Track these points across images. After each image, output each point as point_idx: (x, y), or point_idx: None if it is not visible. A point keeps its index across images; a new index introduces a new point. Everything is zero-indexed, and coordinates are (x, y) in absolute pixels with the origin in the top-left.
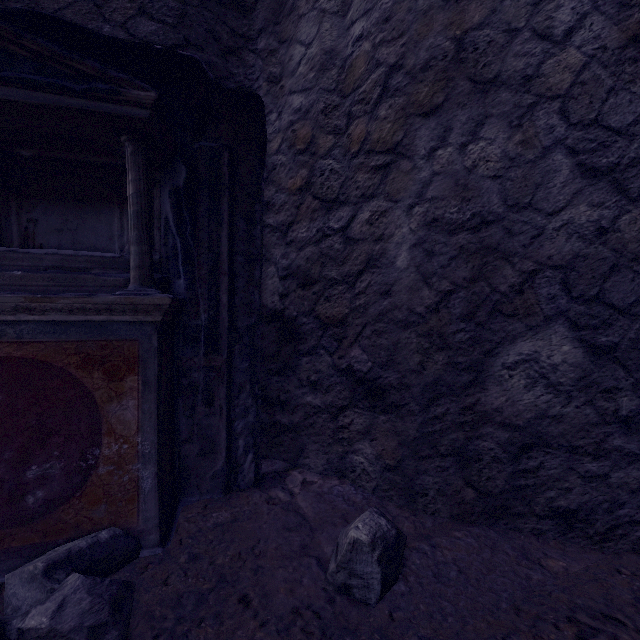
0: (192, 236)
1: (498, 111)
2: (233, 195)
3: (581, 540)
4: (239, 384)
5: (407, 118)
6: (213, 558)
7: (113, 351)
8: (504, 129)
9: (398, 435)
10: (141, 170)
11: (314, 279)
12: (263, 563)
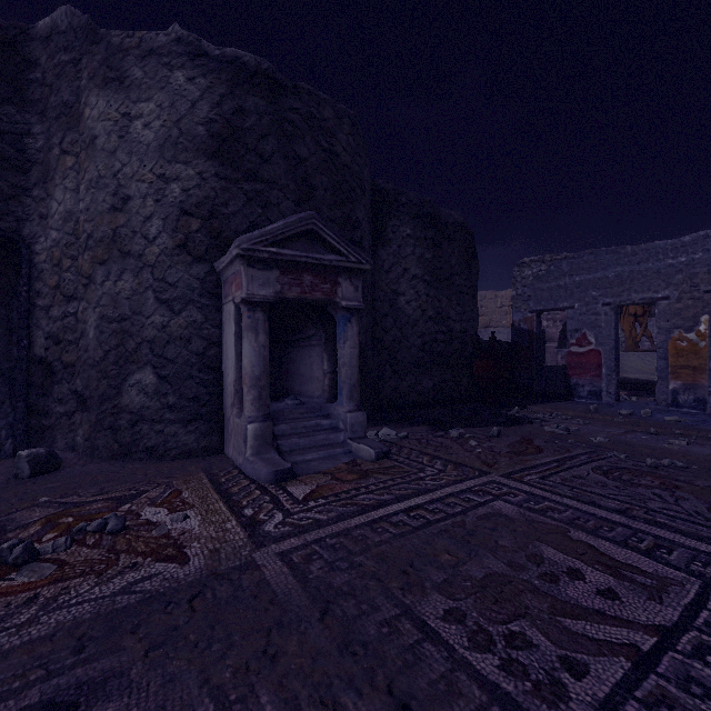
0: None
1: (130, 267)
2: None
3: (156, 459)
4: (2, 400)
5: (94, 263)
6: None
7: None
8: (133, 276)
9: (90, 422)
10: None
11: (61, 340)
12: None
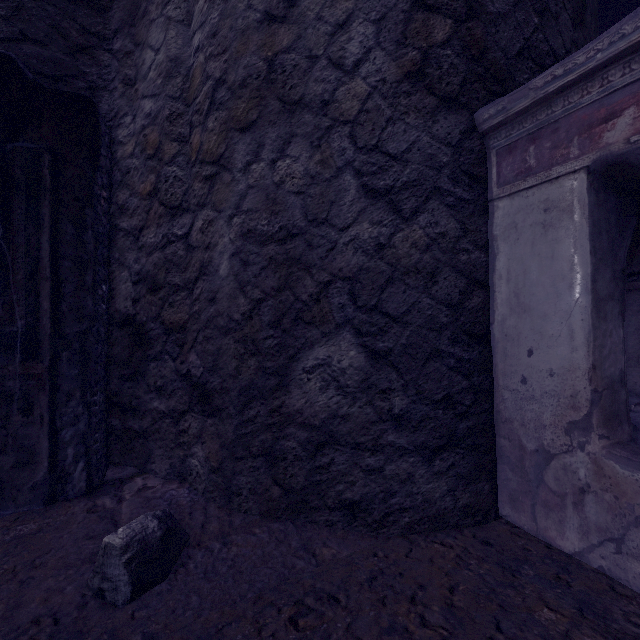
0: (5, 240)
1: (303, 131)
2: (58, 198)
3: (363, 528)
4: (68, 392)
5: (229, 131)
6: None
7: None
8: (307, 148)
9: (221, 438)
10: None
11: (160, 285)
12: (37, 574)
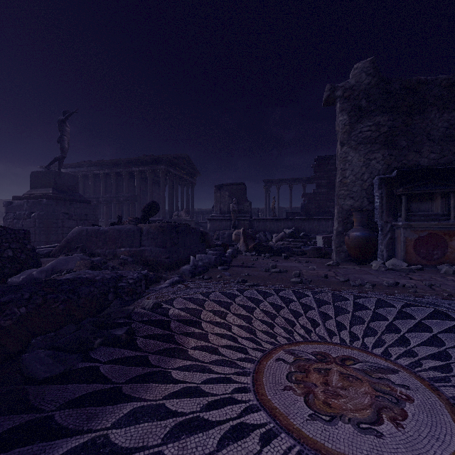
0: None
1: None
2: None
3: None
4: None
5: None
6: None
7: (450, 232)
8: None
9: None
10: (454, 198)
11: None
12: None
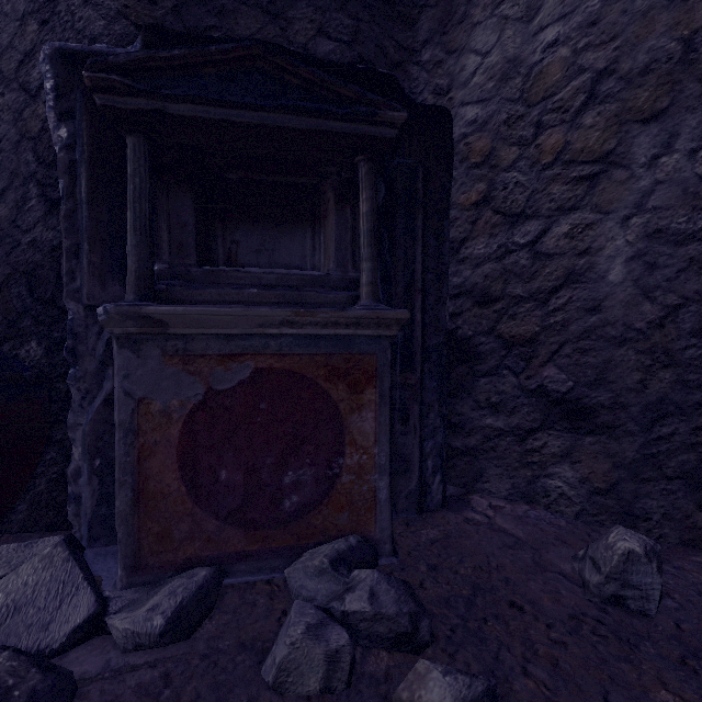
0: (389, 254)
1: None
2: (424, 212)
3: None
4: (428, 403)
5: (621, 125)
6: (453, 569)
7: (355, 364)
8: None
9: (610, 457)
10: (374, 189)
11: (494, 297)
12: (507, 575)
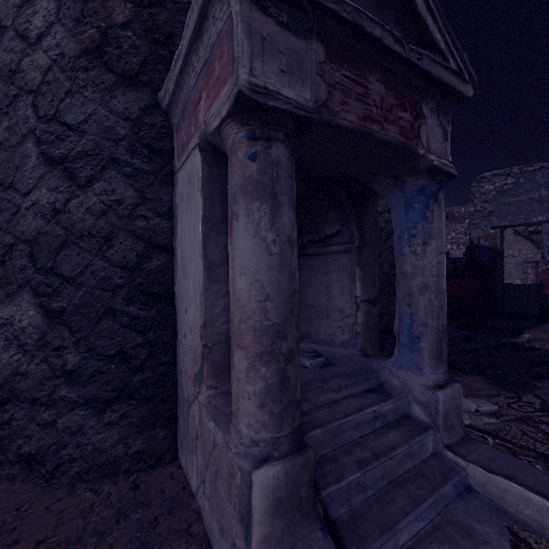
0: None
1: None
2: None
3: (40, 480)
4: None
5: None
6: None
7: None
8: None
9: None
10: None
11: None
12: None
